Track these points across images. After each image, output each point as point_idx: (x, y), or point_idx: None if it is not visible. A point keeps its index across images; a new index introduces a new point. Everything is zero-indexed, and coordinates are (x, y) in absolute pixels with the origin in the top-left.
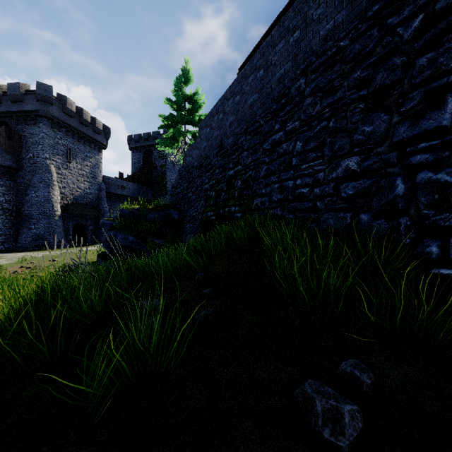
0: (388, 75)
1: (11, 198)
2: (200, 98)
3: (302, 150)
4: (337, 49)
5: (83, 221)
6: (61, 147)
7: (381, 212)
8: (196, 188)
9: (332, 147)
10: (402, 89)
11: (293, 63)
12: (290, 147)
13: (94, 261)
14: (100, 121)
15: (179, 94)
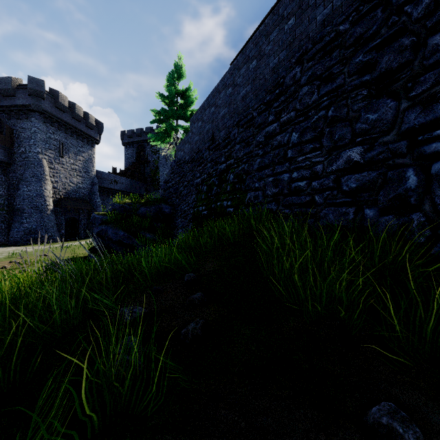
0: (395, 57)
1: (3, 192)
2: (192, 93)
3: (298, 141)
4: (335, 34)
5: (76, 215)
6: (54, 141)
7: (388, 207)
8: (188, 182)
9: (332, 137)
10: (411, 72)
11: (288, 51)
12: (285, 138)
13: (85, 256)
14: (93, 116)
15: (171, 88)
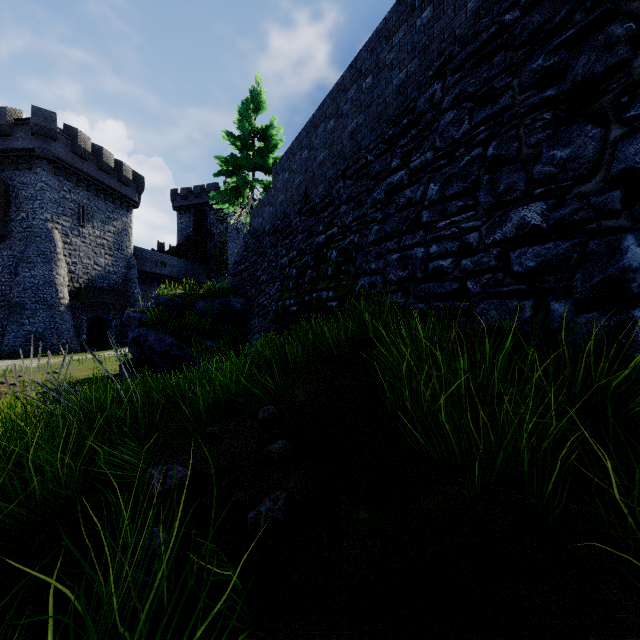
0: (599, 57)
1: None
2: (276, 132)
3: (439, 196)
4: (498, 28)
5: (104, 313)
6: (70, 203)
7: (591, 298)
8: (269, 263)
9: (494, 188)
10: (628, 78)
11: (421, 60)
12: (418, 193)
13: (115, 374)
14: (129, 167)
15: (244, 125)
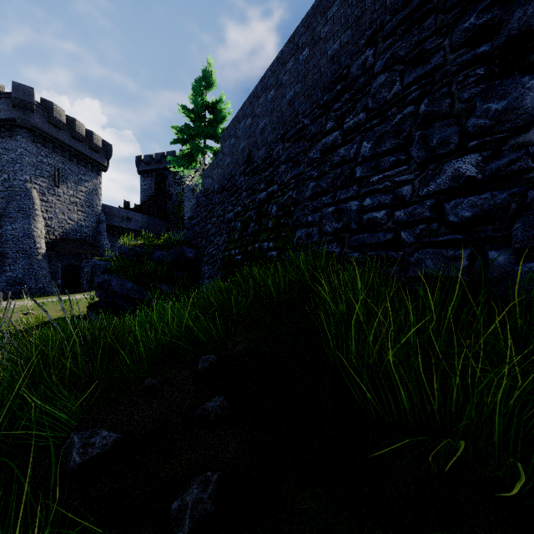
0: None
1: None
2: (224, 106)
3: (372, 153)
4: None
5: (76, 261)
6: (47, 167)
7: (533, 247)
8: (217, 218)
9: (427, 143)
10: None
11: (354, 30)
12: (352, 151)
13: (83, 314)
14: (99, 136)
15: (197, 99)
